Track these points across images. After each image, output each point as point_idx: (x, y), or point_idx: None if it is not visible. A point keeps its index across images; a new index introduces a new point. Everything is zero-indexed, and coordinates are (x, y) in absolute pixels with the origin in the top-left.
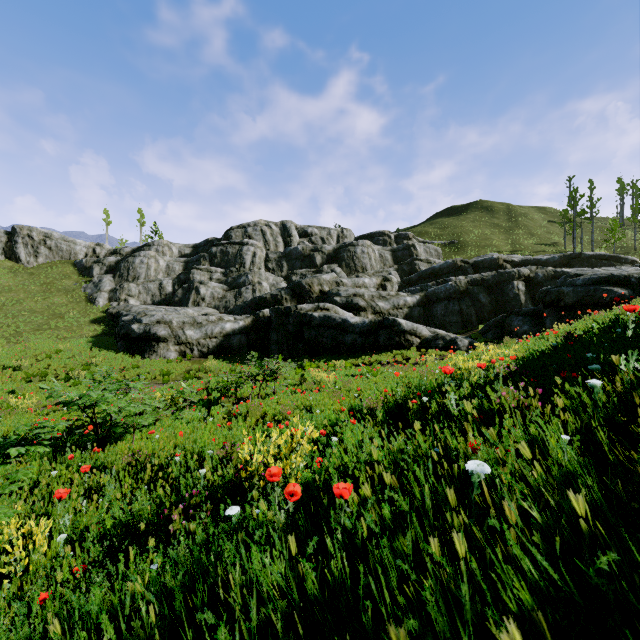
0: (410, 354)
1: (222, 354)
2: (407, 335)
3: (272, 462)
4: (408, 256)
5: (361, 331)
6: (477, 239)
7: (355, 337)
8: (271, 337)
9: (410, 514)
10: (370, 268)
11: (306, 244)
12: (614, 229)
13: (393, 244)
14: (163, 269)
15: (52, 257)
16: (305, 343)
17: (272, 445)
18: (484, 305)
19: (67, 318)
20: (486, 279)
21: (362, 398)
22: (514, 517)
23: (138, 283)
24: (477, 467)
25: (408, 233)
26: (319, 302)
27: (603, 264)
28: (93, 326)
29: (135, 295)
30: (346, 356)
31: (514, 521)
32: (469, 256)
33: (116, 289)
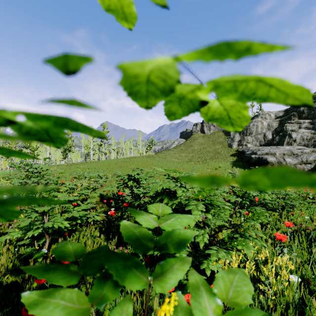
0: None
1: None
2: None
3: None
4: None
5: None
6: None
7: None
8: None
9: None
10: None
11: None
12: None
13: None
14: (265, 127)
15: (215, 129)
16: None
17: None
18: None
19: (221, 154)
20: None
21: None
22: None
23: (251, 136)
24: None
25: None
26: None
27: None
28: (231, 157)
29: (250, 142)
30: None
31: None
32: None
33: (241, 140)
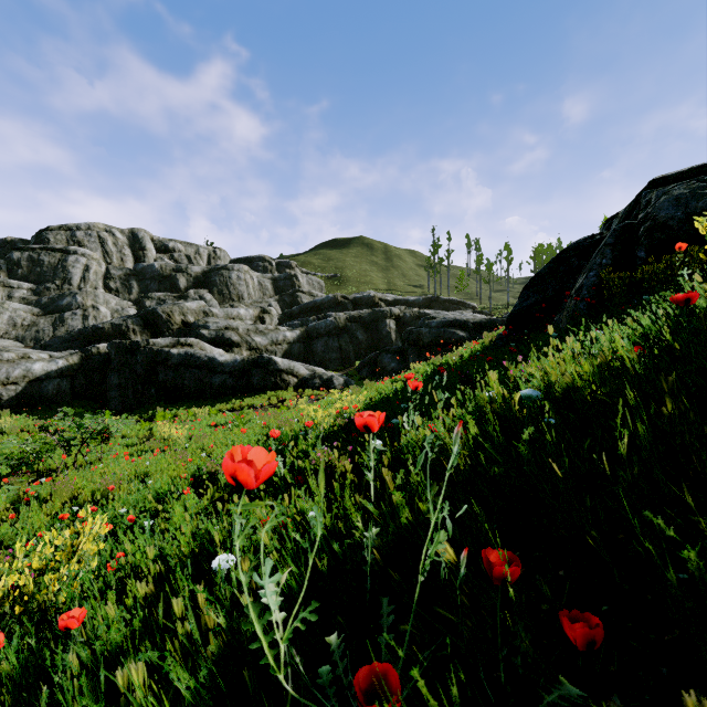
0: (286, 395)
1: (27, 407)
2: (284, 375)
3: (30, 581)
4: (290, 287)
5: (232, 371)
6: (358, 275)
7: (225, 378)
8: (110, 380)
9: (142, 632)
10: (248, 297)
11: (166, 262)
12: (462, 278)
13: (275, 272)
14: None
15: None
16: (160, 387)
17: (37, 556)
18: (361, 342)
19: None
20: (363, 316)
21: (214, 457)
22: (213, 621)
23: None
24: (221, 563)
25: (291, 262)
26: (181, 335)
27: (454, 308)
28: None
29: None
30: (213, 401)
31: (213, 625)
32: (350, 291)
33: None
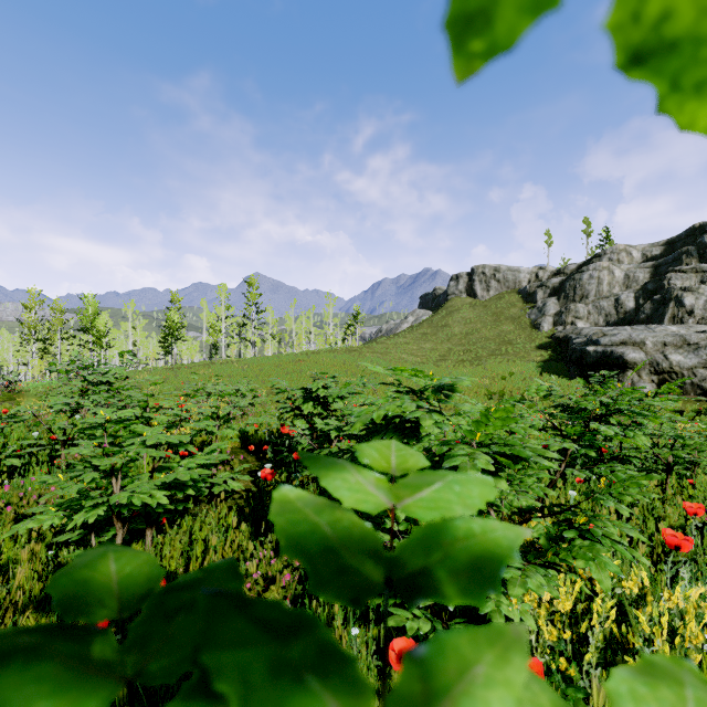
0: None
1: None
2: None
3: None
4: None
5: None
6: None
7: None
8: None
9: None
10: None
11: None
12: None
13: None
14: (619, 281)
15: (500, 289)
16: None
17: None
18: None
19: (514, 344)
20: None
21: None
22: None
23: (586, 302)
24: None
25: None
26: None
27: None
28: (539, 352)
29: (583, 317)
30: None
31: None
32: None
33: (561, 312)
